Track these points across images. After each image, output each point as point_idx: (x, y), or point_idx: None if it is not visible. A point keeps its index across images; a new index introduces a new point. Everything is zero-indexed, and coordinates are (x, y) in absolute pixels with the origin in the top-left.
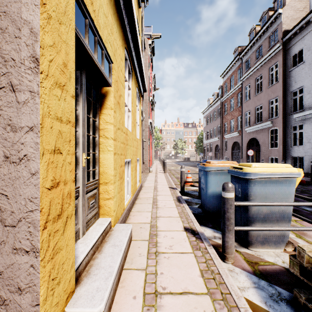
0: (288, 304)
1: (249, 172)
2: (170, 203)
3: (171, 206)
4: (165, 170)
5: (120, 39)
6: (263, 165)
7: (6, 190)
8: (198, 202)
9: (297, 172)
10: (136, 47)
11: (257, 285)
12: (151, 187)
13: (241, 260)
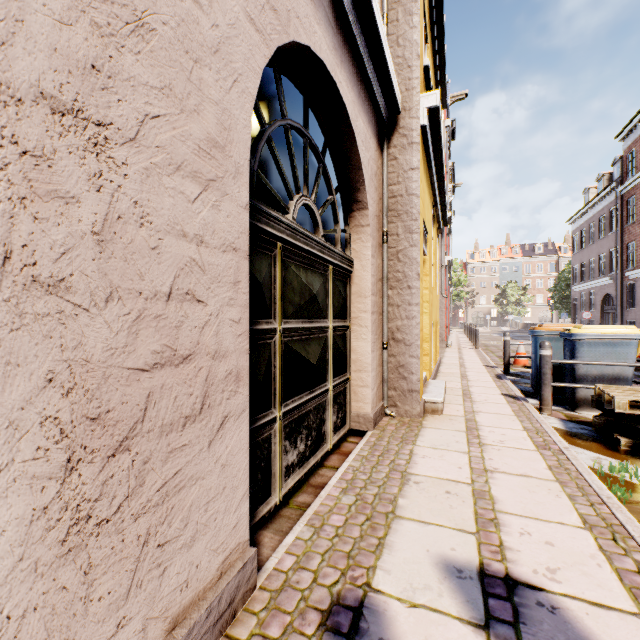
0: (586, 430)
1: (575, 333)
2: (485, 378)
3: (486, 380)
4: (475, 344)
5: (430, 203)
6: (595, 326)
7: (406, 331)
8: (529, 382)
9: (636, 333)
10: (441, 192)
11: (565, 423)
12: (455, 364)
13: (560, 415)
